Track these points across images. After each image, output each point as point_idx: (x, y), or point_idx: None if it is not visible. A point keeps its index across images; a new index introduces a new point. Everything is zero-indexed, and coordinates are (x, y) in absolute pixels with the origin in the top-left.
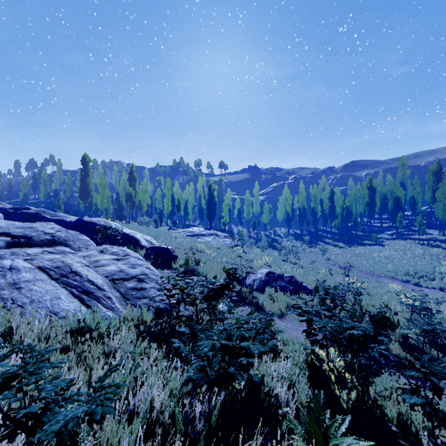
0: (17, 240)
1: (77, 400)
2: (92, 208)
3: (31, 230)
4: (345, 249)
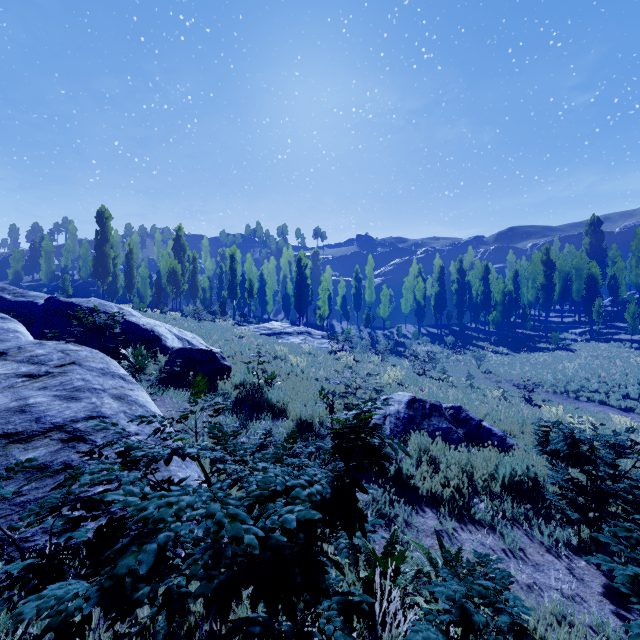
0: None
1: None
2: (117, 292)
3: None
4: (511, 357)
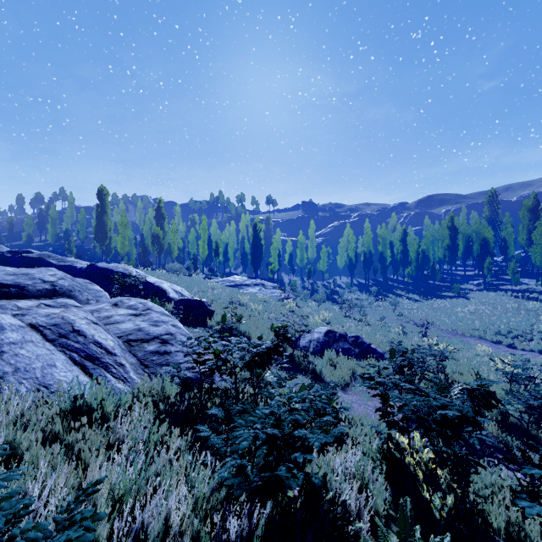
0: (6, 290)
1: (34, 538)
2: (110, 252)
3: (25, 277)
4: (421, 303)
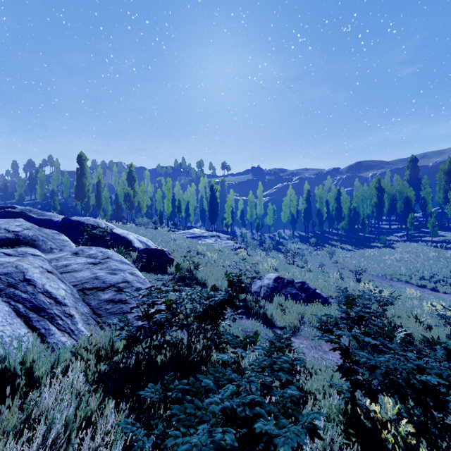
0: None
1: None
2: (89, 208)
3: None
4: (353, 252)
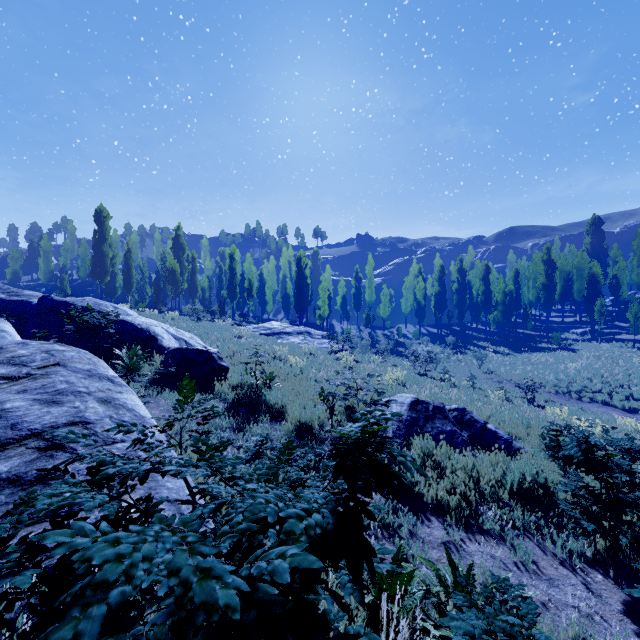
0: None
1: None
2: (115, 292)
3: None
4: (513, 357)
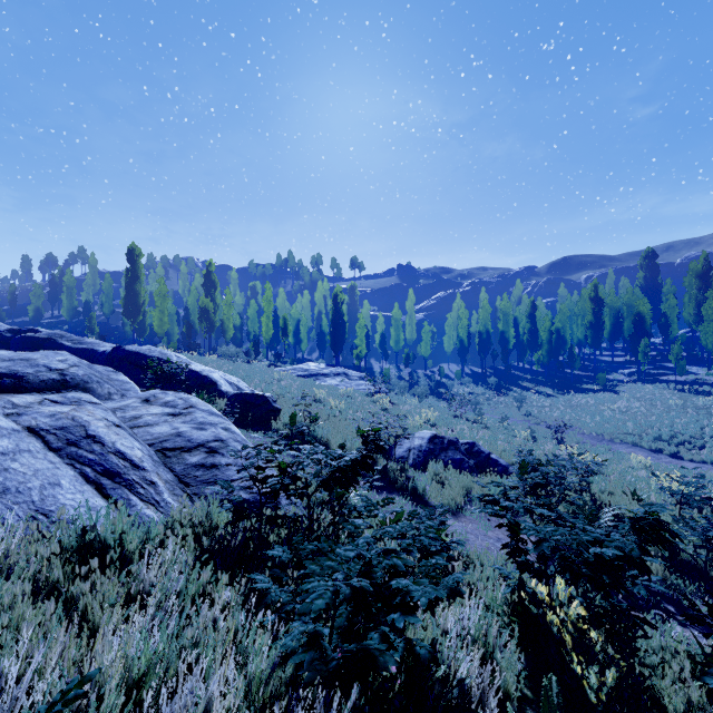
0: None
1: None
2: (145, 331)
3: (25, 364)
4: (555, 399)
